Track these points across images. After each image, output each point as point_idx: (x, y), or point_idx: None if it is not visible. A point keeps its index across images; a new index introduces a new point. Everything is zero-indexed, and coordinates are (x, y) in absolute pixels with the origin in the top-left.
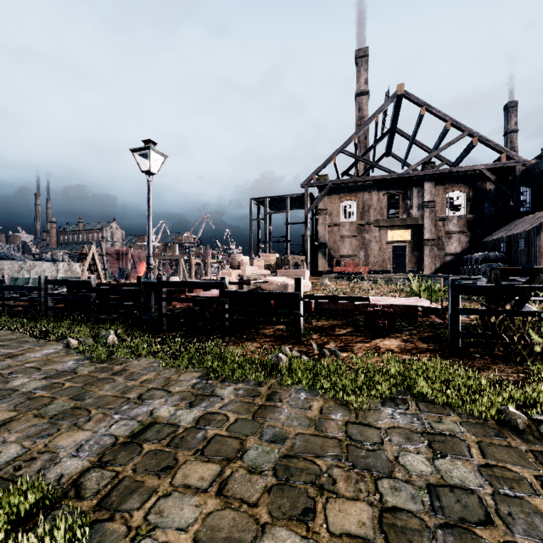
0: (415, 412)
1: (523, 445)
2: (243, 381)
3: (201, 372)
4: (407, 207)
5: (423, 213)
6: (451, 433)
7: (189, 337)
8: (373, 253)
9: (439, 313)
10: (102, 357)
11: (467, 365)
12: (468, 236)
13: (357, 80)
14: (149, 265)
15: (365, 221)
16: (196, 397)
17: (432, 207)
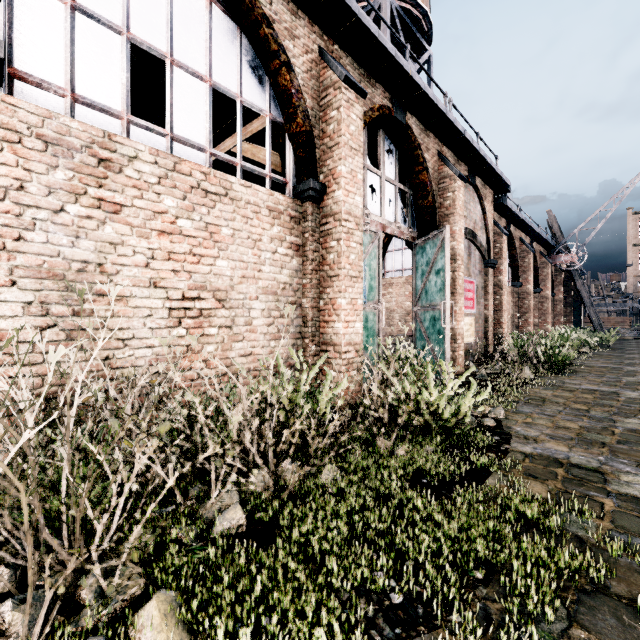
0: None
1: None
2: None
3: None
4: None
5: None
6: None
7: None
8: None
9: None
10: None
11: None
12: None
13: None
14: None
15: None
16: None
17: None
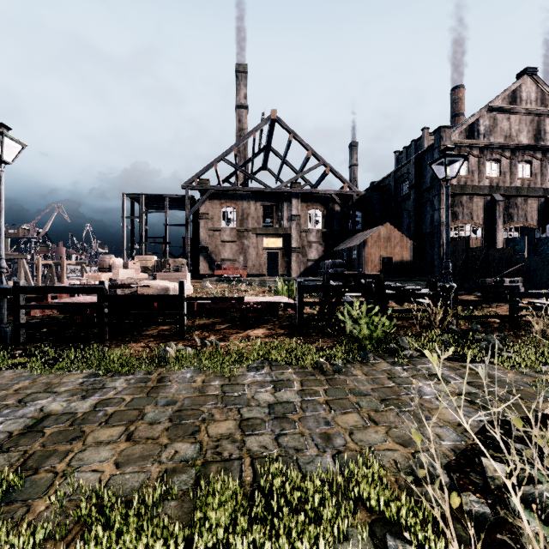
0: (268, 372)
1: (323, 377)
2: (133, 373)
3: (86, 373)
4: (279, 218)
5: (292, 225)
6: (288, 378)
7: (60, 345)
8: (251, 258)
9: (293, 307)
10: None
11: (306, 340)
12: (323, 246)
13: (237, 92)
14: (0, 269)
15: (244, 227)
16: (87, 391)
17: (298, 220)
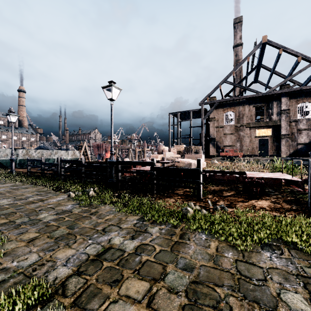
0: (288, 257)
1: None
2: (165, 224)
3: (139, 216)
4: (269, 114)
5: (281, 117)
6: None
7: (133, 193)
8: (246, 144)
9: (298, 184)
10: (85, 204)
11: None
12: None
13: (234, 37)
14: (112, 152)
15: (240, 124)
16: (136, 232)
17: (287, 113)
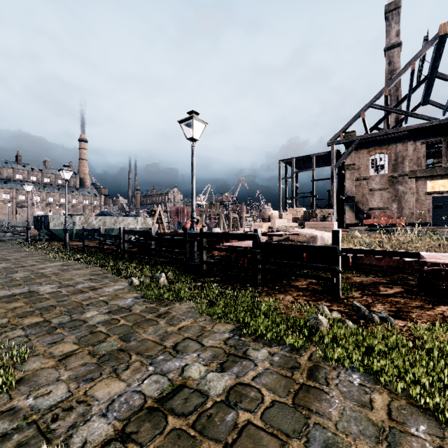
0: None
1: None
2: (278, 343)
3: (234, 324)
4: None
5: None
6: None
7: (225, 283)
8: (408, 205)
9: None
10: (152, 298)
11: None
12: None
13: (387, 34)
14: (193, 219)
15: (398, 172)
16: (228, 357)
17: None
